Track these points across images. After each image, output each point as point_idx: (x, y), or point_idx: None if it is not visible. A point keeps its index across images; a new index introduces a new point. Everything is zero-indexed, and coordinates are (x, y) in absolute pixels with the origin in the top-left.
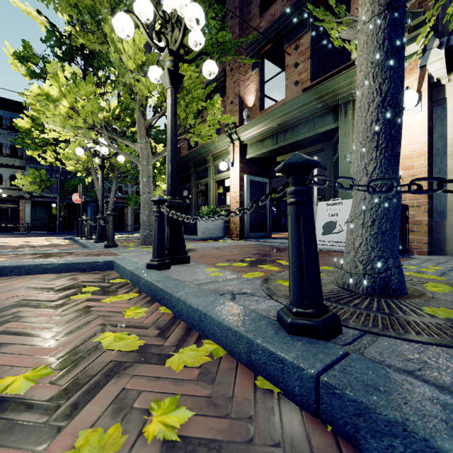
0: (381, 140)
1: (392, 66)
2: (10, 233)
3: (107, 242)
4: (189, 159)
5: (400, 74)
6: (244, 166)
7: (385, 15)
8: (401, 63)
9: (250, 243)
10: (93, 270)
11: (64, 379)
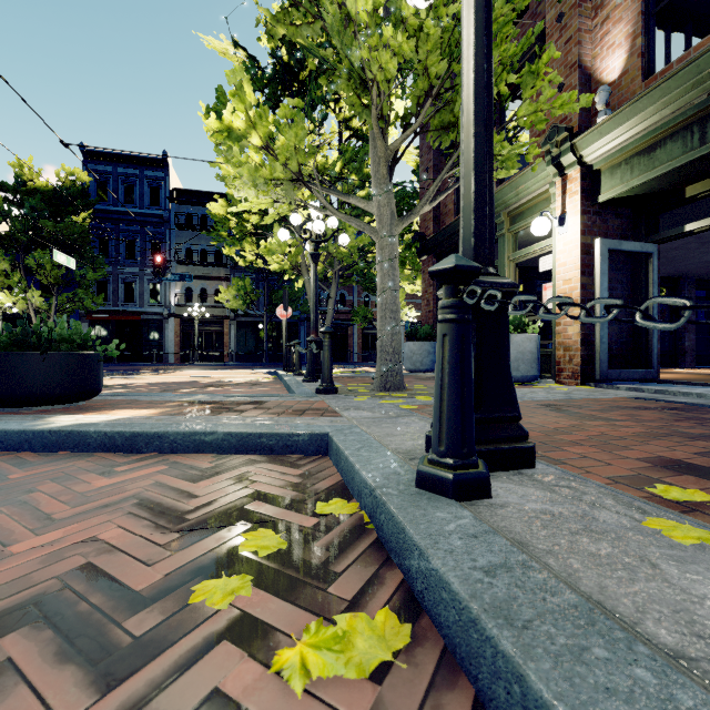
0: None
1: None
2: (214, 364)
3: (321, 384)
4: (458, 230)
5: None
6: (591, 221)
7: None
8: None
9: (624, 395)
10: (287, 453)
11: None
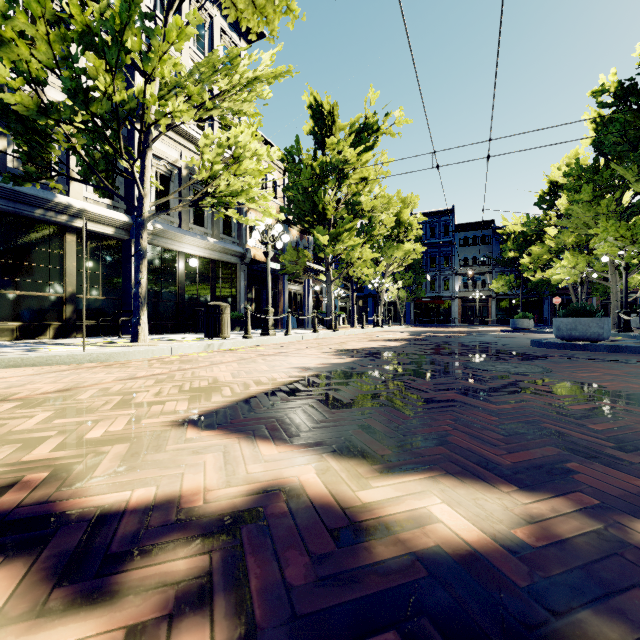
0: None
1: None
2: (488, 325)
3: None
4: None
5: None
6: None
7: None
8: None
9: None
10: None
11: None
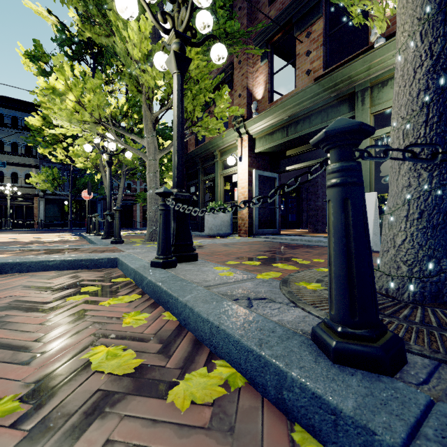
0: (432, 113)
1: (446, 20)
2: (25, 230)
3: (114, 238)
4: (196, 155)
5: None
6: (252, 161)
7: None
8: None
9: (259, 240)
10: (96, 268)
11: (33, 418)
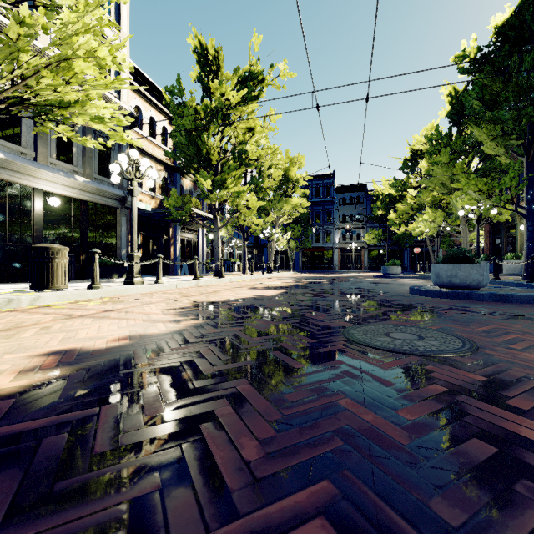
0: (526, 249)
1: (528, 234)
2: (362, 271)
3: None
4: None
5: (531, 235)
6: None
7: (526, 224)
8: (531, 233)
9: None
10: None
11: None
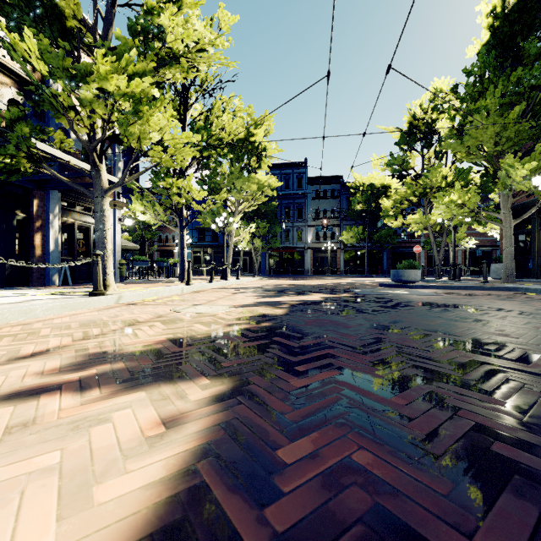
0: None
1: None
2: (339, 275)
3: (482, 280)
4: (530, 206)
5: None
6: None
7: None
8: None
9: None
10: (506, 291)
11: None
